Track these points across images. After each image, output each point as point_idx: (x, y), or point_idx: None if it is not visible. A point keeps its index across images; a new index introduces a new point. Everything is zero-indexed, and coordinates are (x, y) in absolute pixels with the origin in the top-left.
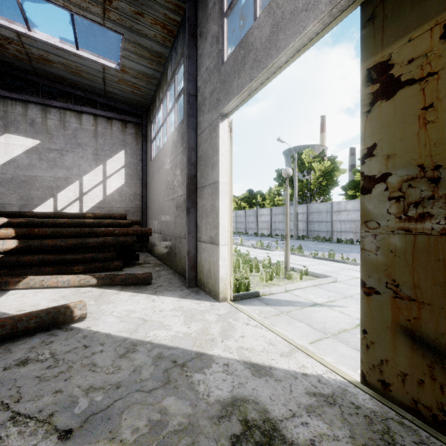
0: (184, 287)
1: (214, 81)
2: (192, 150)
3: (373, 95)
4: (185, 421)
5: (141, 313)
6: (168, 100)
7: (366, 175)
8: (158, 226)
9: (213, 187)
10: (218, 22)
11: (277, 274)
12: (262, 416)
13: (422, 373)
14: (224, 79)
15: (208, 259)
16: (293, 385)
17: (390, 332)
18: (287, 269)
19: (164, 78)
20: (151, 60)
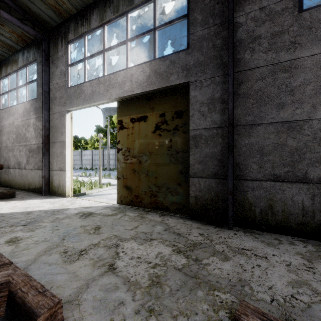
0: (41, 196)
1: (62, 92)
2: (46, 121)
3: (119, 127)
4: (65, 217)
5: (22, 205)
6: (18, 78)
7: (118, 148)
8: (5, 162)
9: (62, 143)
10: (65, 67)
11: (95, 186)
12: (88, 212)
13: (127, 194)
14: (69, 95)
15: (58, 178)
16: (98, 207)
17: (122, 188)
18: (100, 183)
19: (13, 61)
20: (2, 46)
